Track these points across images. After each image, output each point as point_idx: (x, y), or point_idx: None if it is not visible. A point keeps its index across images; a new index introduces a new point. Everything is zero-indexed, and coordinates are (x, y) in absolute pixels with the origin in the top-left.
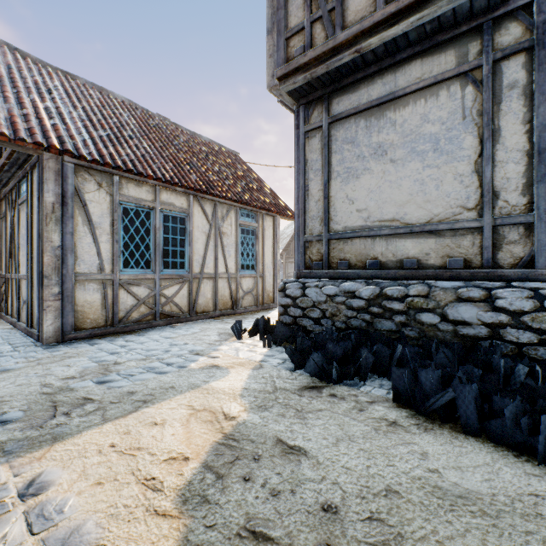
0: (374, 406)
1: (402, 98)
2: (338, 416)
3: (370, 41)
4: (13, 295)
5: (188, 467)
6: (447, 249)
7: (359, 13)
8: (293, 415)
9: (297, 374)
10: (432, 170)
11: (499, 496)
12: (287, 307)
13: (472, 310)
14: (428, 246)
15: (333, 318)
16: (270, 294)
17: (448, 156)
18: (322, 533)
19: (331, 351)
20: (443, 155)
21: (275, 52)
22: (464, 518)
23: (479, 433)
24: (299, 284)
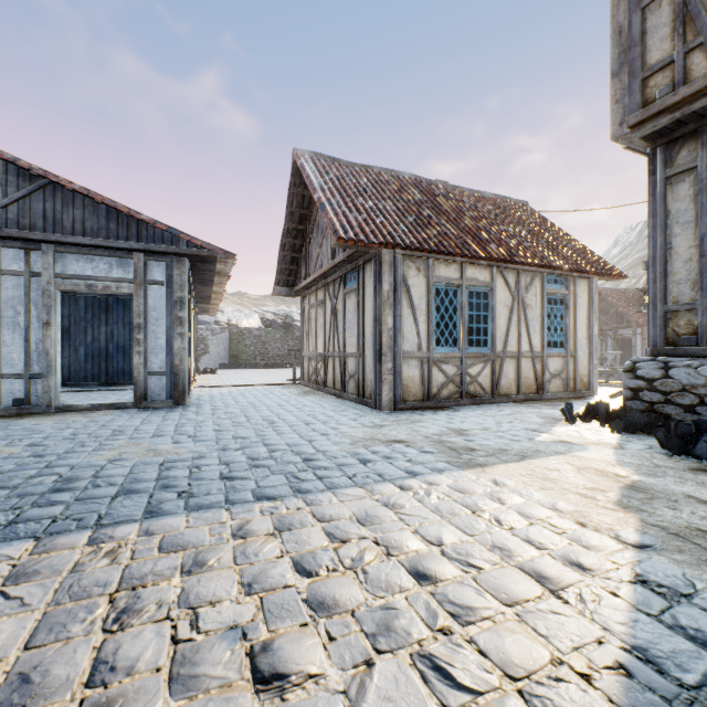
0: None
1: None
2: None
3: None
4: (334, 371)
5: (608, 494)
6: None
7: None
8: (693, 484)
9: (677, 459)
10: None
11: None
12: (637, 391)
13: None
14: None
15: None
16: (583, 379)
17: None
18: None
19: None
20: None
21: (624, 96)
22: None
23: None
24: (658, 363)
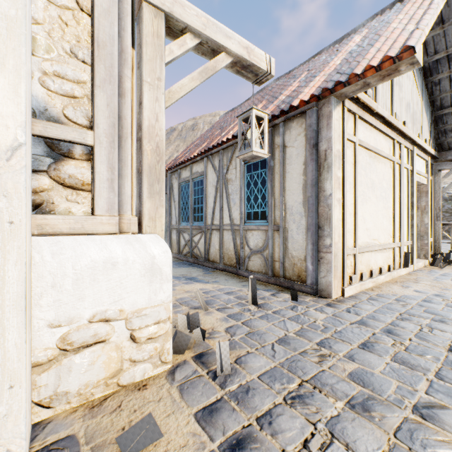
0: None
1: None
2: None
3: None
4: None
5: None
6: None
7: None
8: None
9: None
10: None
11: None
12: None
13: None
14: None
15: None
16: (298, 264)
17: None
18: None
19: None
20: None
21: None
22: None
23: None
24: None
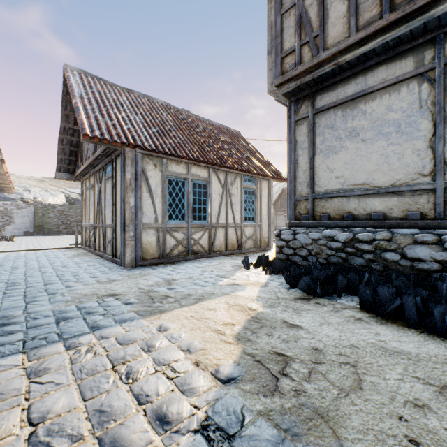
0: (346, 310)
1: (371, 94)
2: (321, 313)
3: (345, 57)
4: (100, 237)
5: (235, 327)
6: (407, 205)
7: (337, 38)
8: (291, 311)
9: (291, 291)
10: (395, 146)
11: (422, 354)
12: (281, 248)
13: (425, 251)
14: (392, 203)
15: (317, 256)
16: (265, 239)
17: (407, 136)
18: (313, 356)
19: (316, 275)
20: (403, 135)
21: (274, 67)
22: (396, 359)
23: (418, 327)
24: (291, 231)
